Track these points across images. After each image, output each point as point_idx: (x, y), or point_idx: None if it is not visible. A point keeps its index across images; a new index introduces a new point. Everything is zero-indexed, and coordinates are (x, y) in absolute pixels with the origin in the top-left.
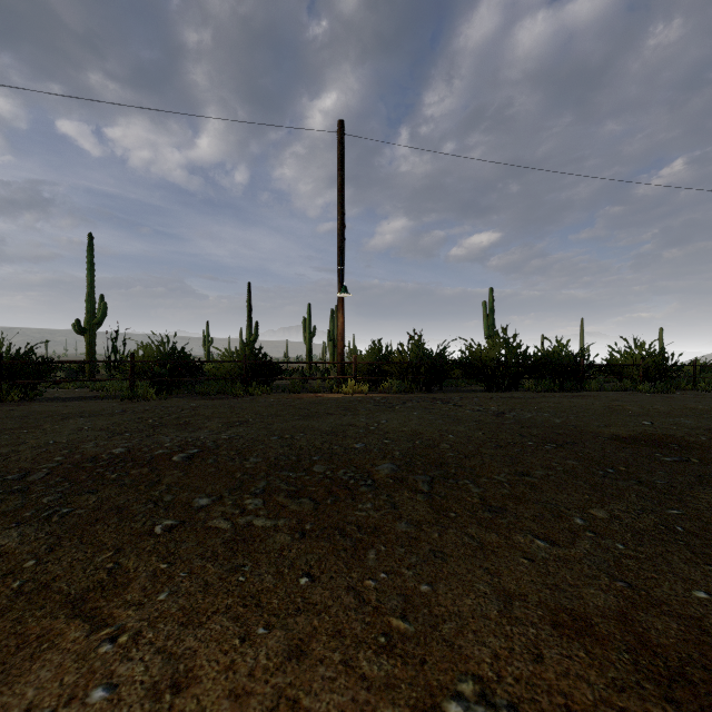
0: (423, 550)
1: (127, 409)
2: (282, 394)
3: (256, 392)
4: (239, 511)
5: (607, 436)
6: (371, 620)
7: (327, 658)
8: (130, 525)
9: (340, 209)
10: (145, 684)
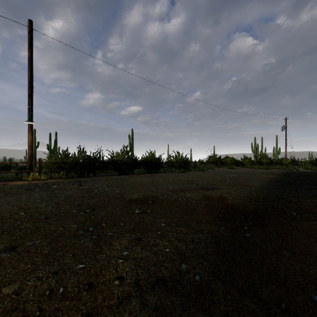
0: None
1: None
2: None
3: None
4: None
5: (127, 200)
6: None
7: None
8: None
9: (30, 72)
10: None
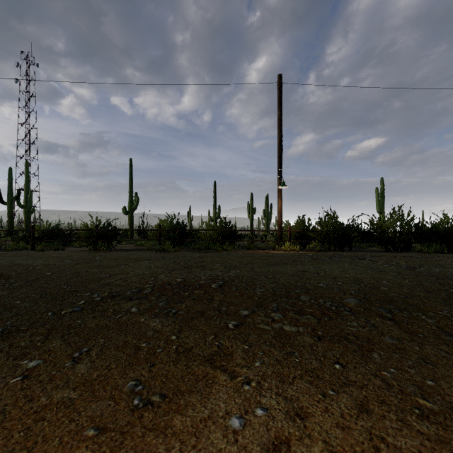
0: (412, 357)
1: (164, 257)
2: (243, 250)
3: (228, 248)
4: (271, 320)
5: None
6: (401, 397)
7: (386, 415)
8: (212, 322)
9: (280, 132)
10: (281, 411)
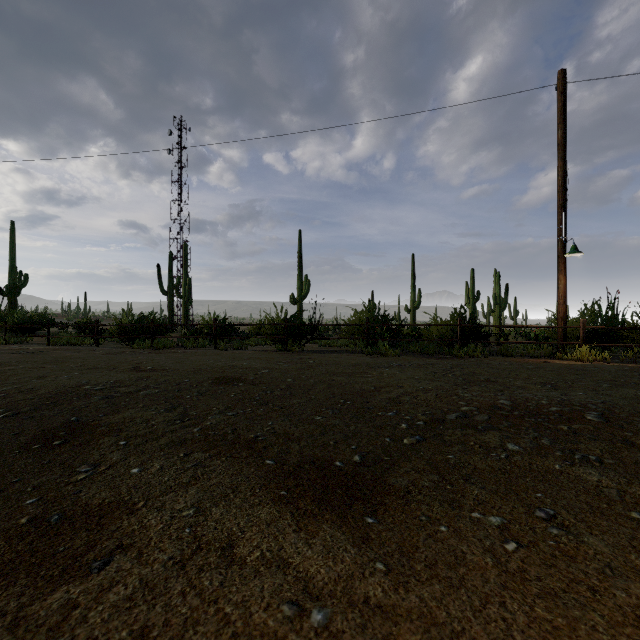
0: None
1: (402, 364)
2: (496, 357)
3: (476, 354)
4: None
5: None
6: None
7: None
8: None
9: (562, 164)
10: None
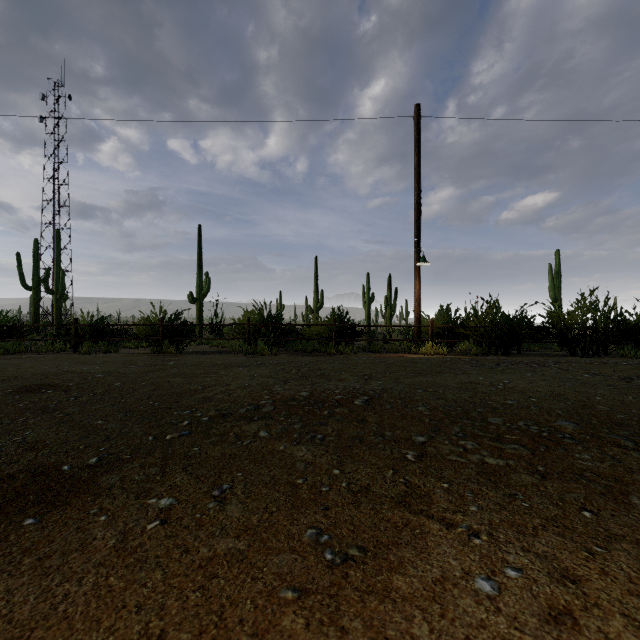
0: None
1: (263, 362)
2: (365, 353)
3: (346, 351)
4: (462, 449)
5: None
6: None
7: None
8: (380, 452)
9: (417, 186)
10: (541, 572)
